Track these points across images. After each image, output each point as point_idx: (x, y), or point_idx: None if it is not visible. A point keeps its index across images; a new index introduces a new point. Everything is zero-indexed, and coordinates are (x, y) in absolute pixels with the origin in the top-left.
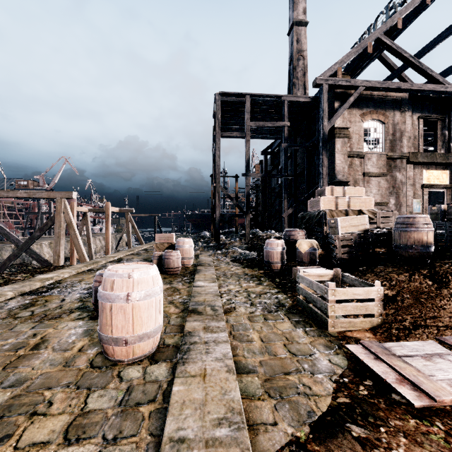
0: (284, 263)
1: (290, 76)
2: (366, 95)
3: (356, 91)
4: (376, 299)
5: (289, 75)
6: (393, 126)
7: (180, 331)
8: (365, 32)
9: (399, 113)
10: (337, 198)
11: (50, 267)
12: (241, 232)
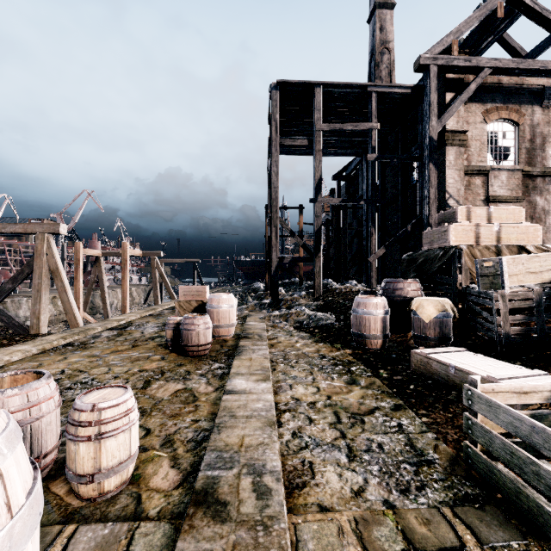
0: (387, 337)
1: (371, 77)
2: (492, 84)
3: (479, 75)
4: None
5: (370, 76)
6: (531, 129)
7: None
8: (480, 4)
9: (540, 109)
10: (479, 225)
11: (15, 337)
12: (306, 283)
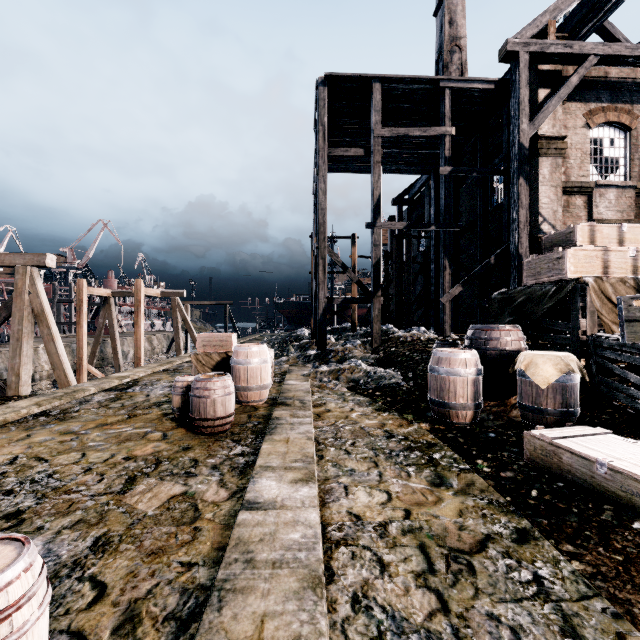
0: (480, 406)
1: None
2: (597, 77)
3: (583, 64)
4: None
5: None
6: None
7: None
8: None
9: None
10: (608, 250)
11: None
12: (360, 329)
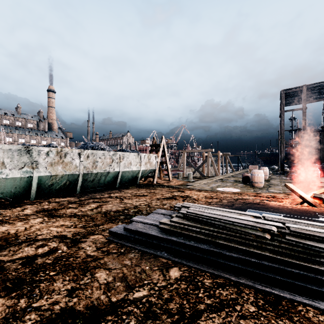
0: None
1: None
2: None
3: None
4: None
5: None
6: None
7: (267, 186)
8: None
9: None
10: None
11: (209, 176)
12: None
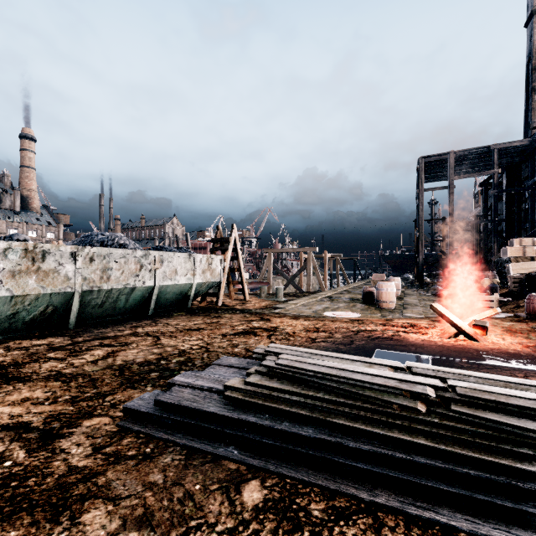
0: None
1: (528, 79)
2: None
3: None
4: (495, 301)
5: (527, 78)
6: None
7: (401, 307)
8: None
9: None
10: (525, 247)
11: (311, 292)
12: None
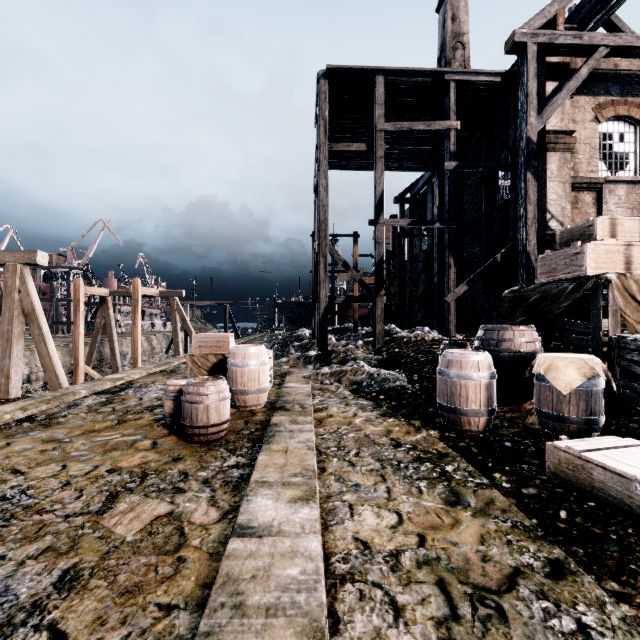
0: (494, 412)
1: None
2: (606, 70)
3: (592, 56)
4: None
5: None
6: None
7: None
8: None
9: None
10: (631, 244)
11: None
12: (362, 329)
